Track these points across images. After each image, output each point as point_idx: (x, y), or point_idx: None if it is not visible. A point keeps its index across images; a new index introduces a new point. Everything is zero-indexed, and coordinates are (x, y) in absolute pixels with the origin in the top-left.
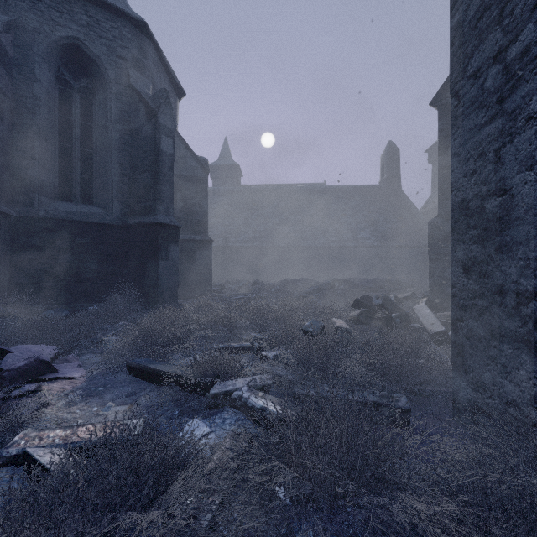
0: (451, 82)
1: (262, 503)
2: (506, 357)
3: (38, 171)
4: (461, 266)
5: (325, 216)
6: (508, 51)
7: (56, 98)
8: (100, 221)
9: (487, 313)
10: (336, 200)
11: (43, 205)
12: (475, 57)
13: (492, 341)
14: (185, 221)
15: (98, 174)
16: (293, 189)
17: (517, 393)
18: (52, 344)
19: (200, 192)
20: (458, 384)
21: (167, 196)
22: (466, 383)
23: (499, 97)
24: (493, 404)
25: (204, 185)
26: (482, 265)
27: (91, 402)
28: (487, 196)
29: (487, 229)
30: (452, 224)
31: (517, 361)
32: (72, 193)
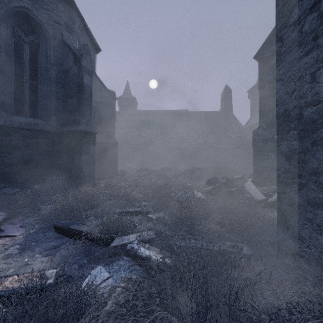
0: (277, 31)
1: None
2: (320, 219)
3: None
4: (284, 156)
5: (188, 129)
6: (322, 2)
7: (12, 47)
8: (42, 129)
9: (304, 188)
10: (194, 120)
11: (2, 118)
12: (295, 11)
13: (309, 207)
14: (100, 131)
15: (41, 98)
16: (168, 113)
17: None
18: (2, 211)
19: (110, 112)
20: (282, 236)
21: (87, 113)
22: (288, 236)
23: (315, 36)
24: (310, 251)
25: (113, 108)
26: (301, 154)
27: (24, 254)
28: (304, 106)
29: (304, 129)
30: (277, 127)
31: None
32: (23, 110)
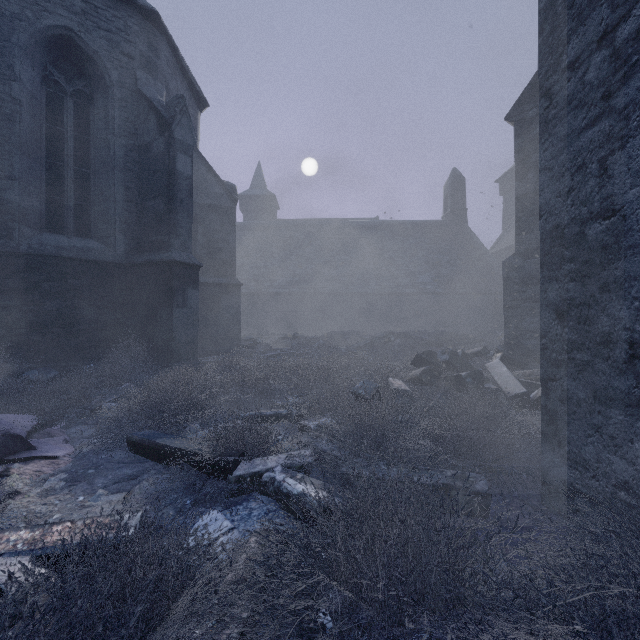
0: (540, 78)
1: (298, 633)
2: (615, 425)
3: (18, 194)
4: (553, 310)
5: (378, 257)
6: (618, 31)
7: (43, 103)
8: (99, 258)
9: (588, 369)
10: (390, 238)
11: (25, 238)
12: (572, 43)
13: (596, 405)
14: (207, 261)
15: (97, 200)
16: (340, 224)
17: (630, 473)
18: (31, 413)
19: (227, 225)
20: (549, 460)
21: (184, 228)
22: (561, 459)
23: (606, 92)
24: (597, 485)
25: (231, 217)
26: (582, 308)
27: (77, 489)
28: (588, 220)
29: (588, 262)
30: (541, 257)
31: (630, 431)
32: (64, 223)
